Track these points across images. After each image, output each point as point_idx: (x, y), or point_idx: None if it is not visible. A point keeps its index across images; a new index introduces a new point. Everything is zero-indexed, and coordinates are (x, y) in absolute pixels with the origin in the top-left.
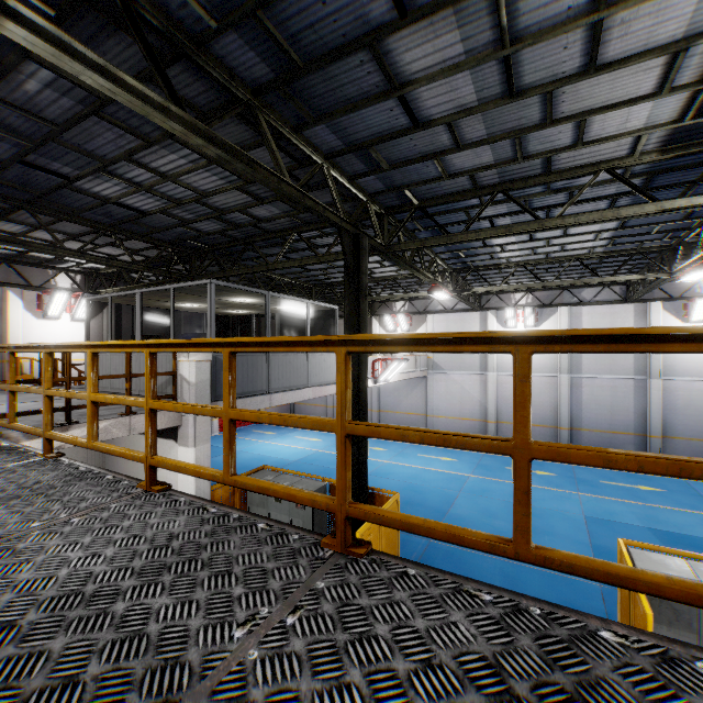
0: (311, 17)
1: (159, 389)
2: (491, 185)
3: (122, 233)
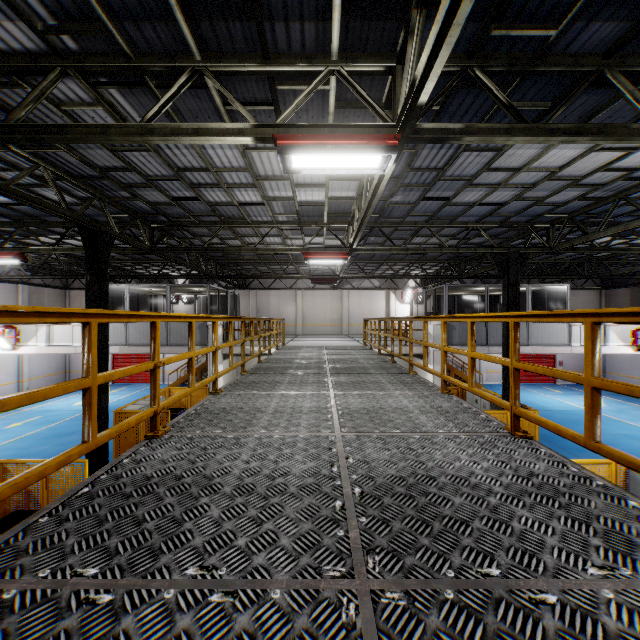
0: (424, 208)
1: None
2: (612, 194)
3: (421, 262)
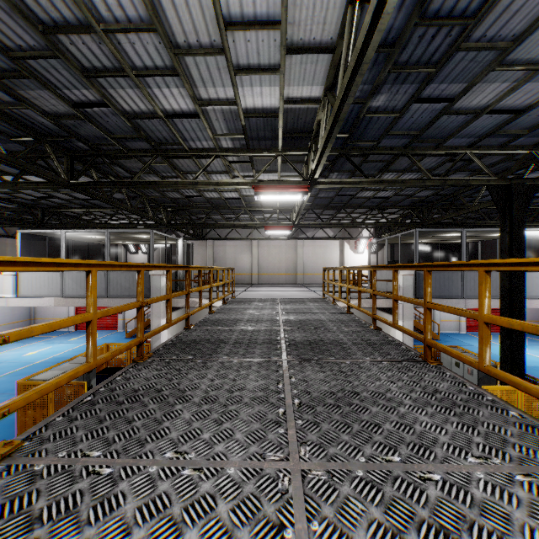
0: (410, 122)
1: None
2: None
3: (381, 208)
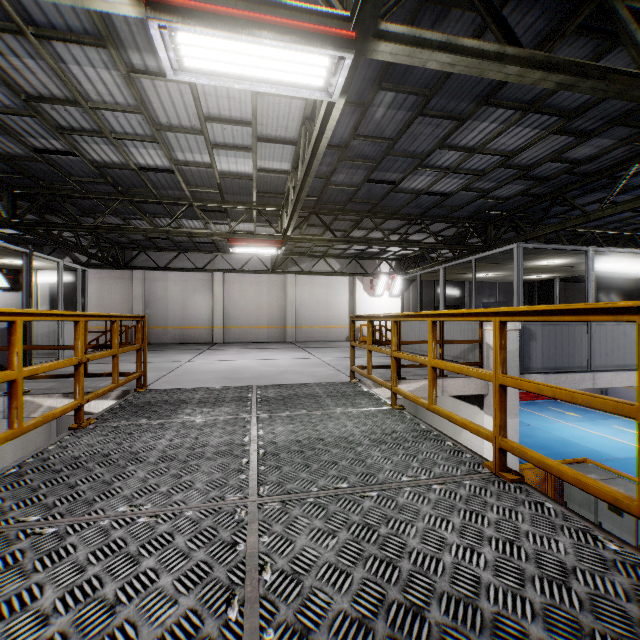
0: None
1: (461, 355)
2: None
3: (428, 219)
